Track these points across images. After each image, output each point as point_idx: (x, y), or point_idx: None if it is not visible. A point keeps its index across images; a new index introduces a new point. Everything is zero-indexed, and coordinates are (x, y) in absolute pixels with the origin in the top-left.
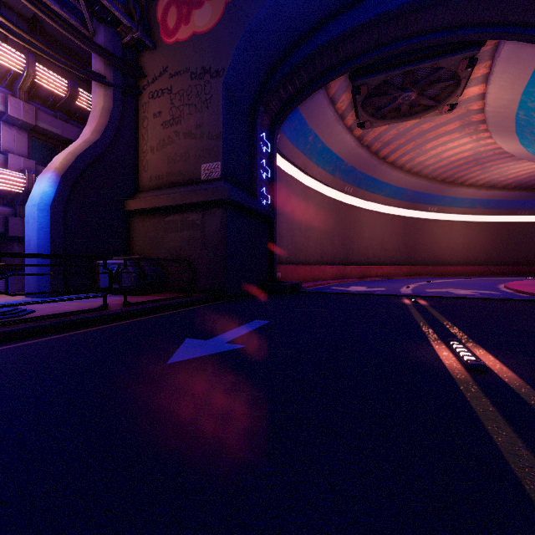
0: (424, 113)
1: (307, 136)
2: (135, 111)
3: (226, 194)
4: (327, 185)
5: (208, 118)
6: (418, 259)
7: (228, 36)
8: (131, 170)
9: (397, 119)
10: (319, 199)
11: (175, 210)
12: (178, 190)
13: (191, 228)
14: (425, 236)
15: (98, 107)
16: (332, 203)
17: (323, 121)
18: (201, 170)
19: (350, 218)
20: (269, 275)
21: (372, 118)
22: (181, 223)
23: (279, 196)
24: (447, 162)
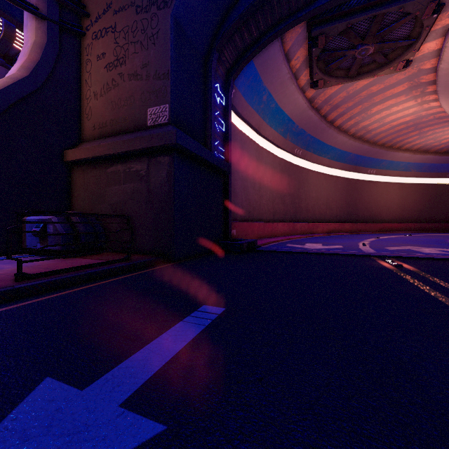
0: (378, 70)
1: (261, 95)
2: (77, 54)
3: (173, 138)
4: (278, 147)
5: (155, 55)
6: (359, 217)
7: None
8: (72, 118)
9: (350, 77)
10: (271, 159)
11: (118, 159)
12: (121, 137)
13: (135, 180)
14: (365, 196)
15: (29, 42)
16: (283, 164)
17: (277, 79)
18: (147, 115)
19: (299, 179)
20: (224, 232)
21: (326, 76)
22: (124, 174)
23: (234, 154)
24: (389, 127)
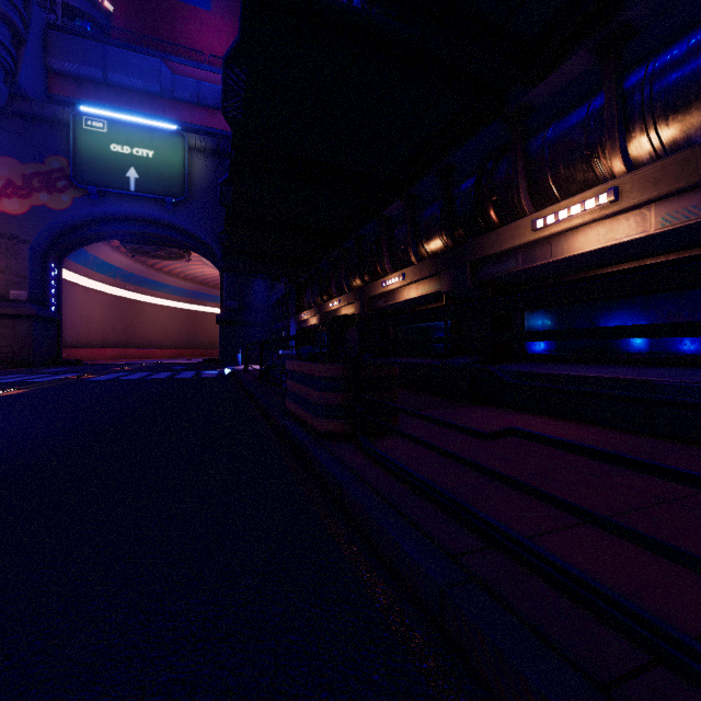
0: (173, 259)
1: (88, 257)
2: None
3: (35, 312)
4: (109, 285)
5: (17, 265)
6: (199, 344)
7: (33, 224)
8: None
9: (158, 257)
10: (101, 296)
11: None
12: None
13: (4, 328)
14: (206, 325)
15: None
16: (114, 299)
17: (101, 251)
18: (11, 294)
19: (133, 310)
20: (57, 355)
21: (140, 254)
22: None
23: (63, 299)
24: (211, 276)
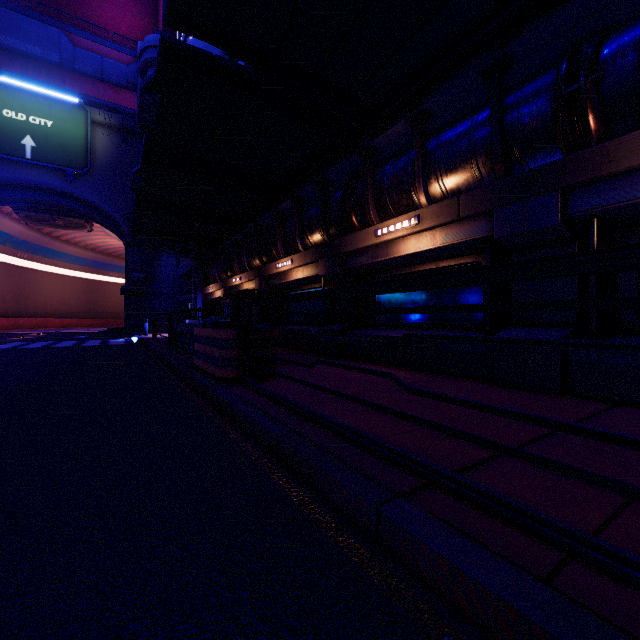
0: (73, 229)
1: None
2: None
3: None
4: None
5: None
6: (101, 313)
7: None
8: None
9: (56, 226)
10: None
11: None
12: None
13: None
14: (108, 295)
15: None
16: (3, 266)
17: None
18: None
19: (26, 278)
20: None
21: (35, 222)
22: None
23: None
24: (115, 247)
